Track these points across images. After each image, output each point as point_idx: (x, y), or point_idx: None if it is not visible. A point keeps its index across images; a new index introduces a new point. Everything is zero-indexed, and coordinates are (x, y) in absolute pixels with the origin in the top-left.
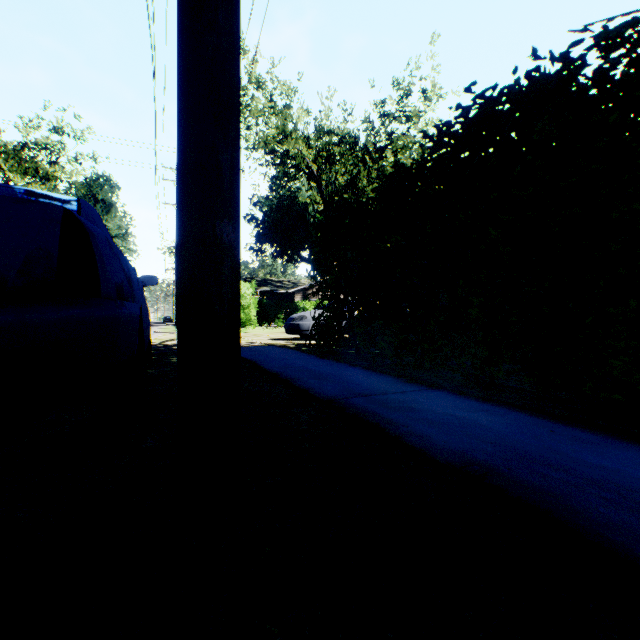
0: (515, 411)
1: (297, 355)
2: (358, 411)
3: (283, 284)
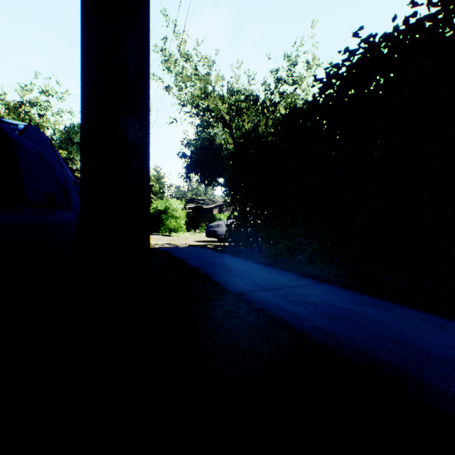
0: (401, 305)
1: (214, 254)
2: (264, 304)
3: (205, 202)
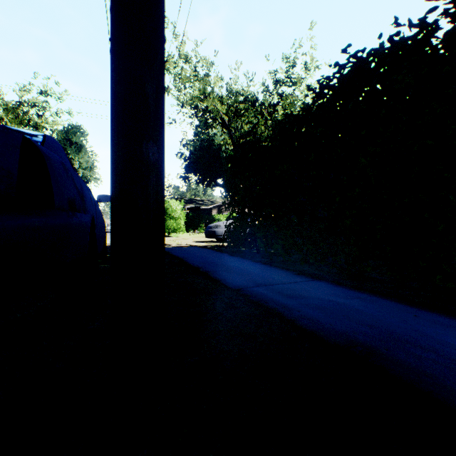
0: (383, 298)
1: (213, 253)
2: (260, 298)
3: (204, 202)
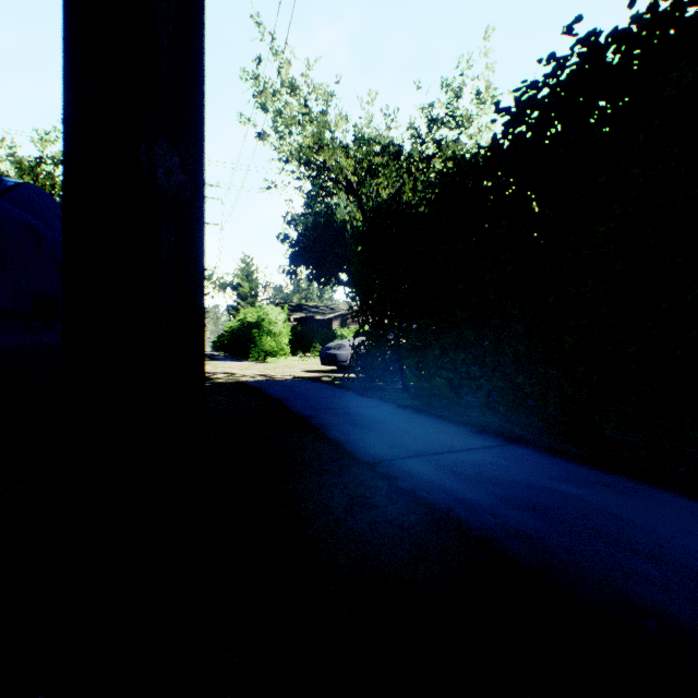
0: (650, 486)
1: (333, 392)
2: (417, 483)
3: (319, 309)
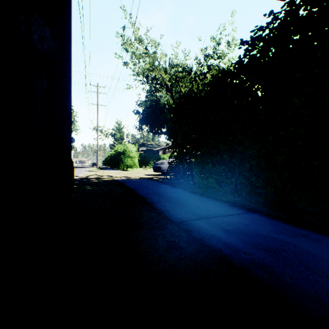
0: (328, 236)
1: (159, 185)
2: (202, 234)
3: (153, 146)
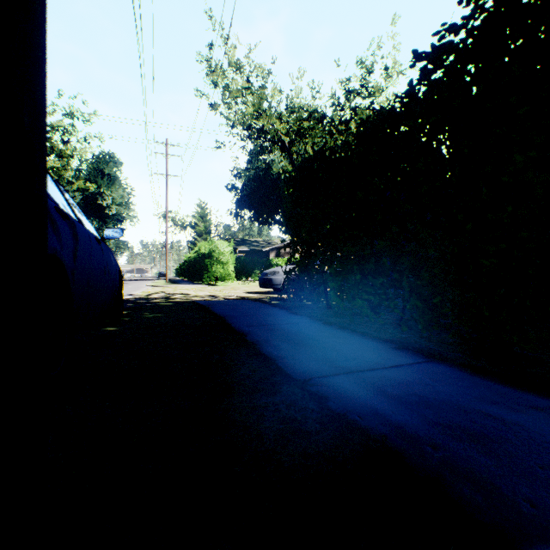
0: None
1: (268, 310)
2: (347, 404)
3: (259, 243)
